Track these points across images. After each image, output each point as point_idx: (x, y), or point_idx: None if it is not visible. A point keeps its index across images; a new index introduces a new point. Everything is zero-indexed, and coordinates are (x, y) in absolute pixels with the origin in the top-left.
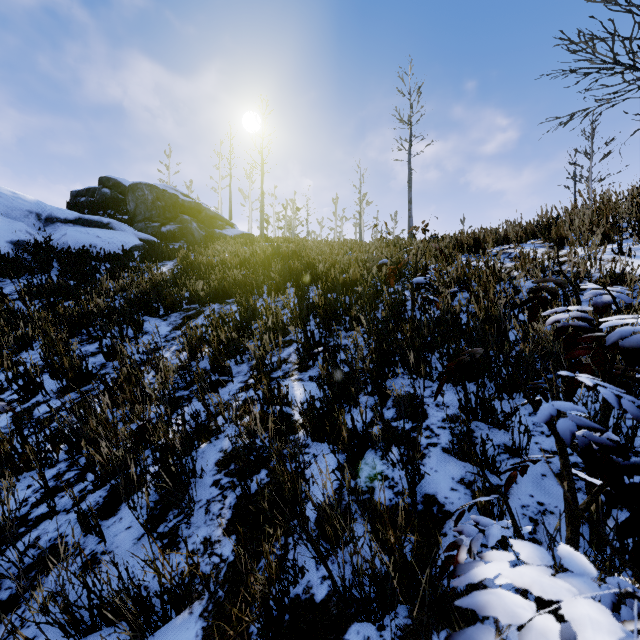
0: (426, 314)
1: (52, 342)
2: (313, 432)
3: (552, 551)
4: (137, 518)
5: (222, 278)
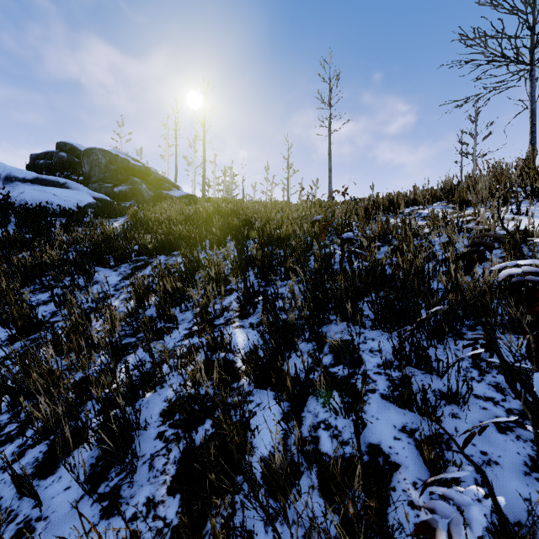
0: (352, 265)
1: (4, 291)
2: (256, 380)
3: (534, 530)
4: (75, 480)
5: (168, 233)
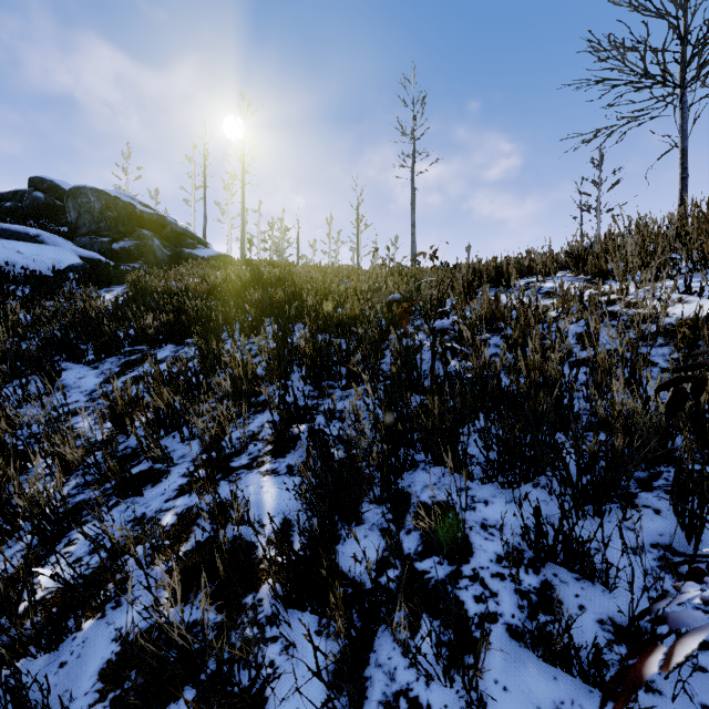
0: (447, 366)
1: None
2: (285, 595)
3: None
4: None
5: (181, 310)
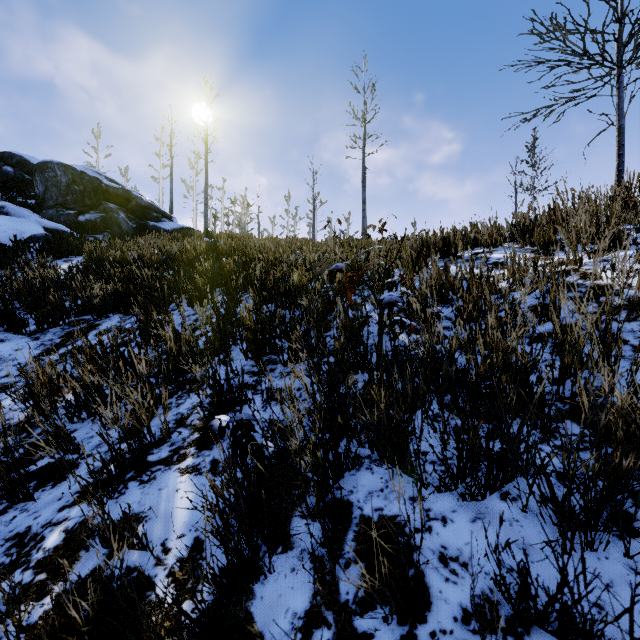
0: (396, 340)
1: None
2: None
3: None
4: None
5: (132, 280)
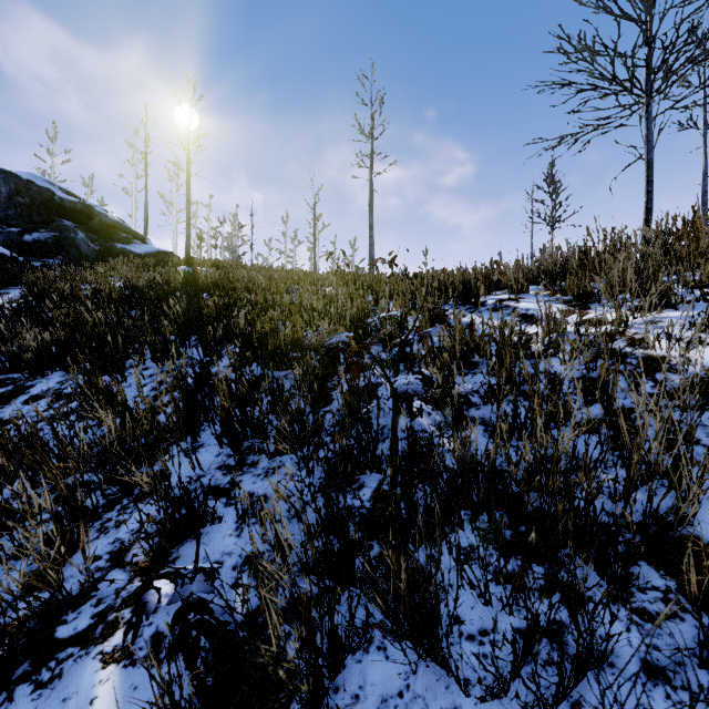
0: (413, 421)
1: None
2: None
3: None
4: None
5: (81, 325)
